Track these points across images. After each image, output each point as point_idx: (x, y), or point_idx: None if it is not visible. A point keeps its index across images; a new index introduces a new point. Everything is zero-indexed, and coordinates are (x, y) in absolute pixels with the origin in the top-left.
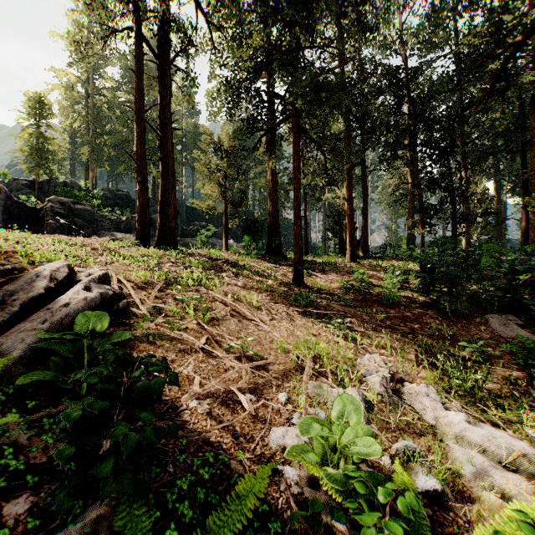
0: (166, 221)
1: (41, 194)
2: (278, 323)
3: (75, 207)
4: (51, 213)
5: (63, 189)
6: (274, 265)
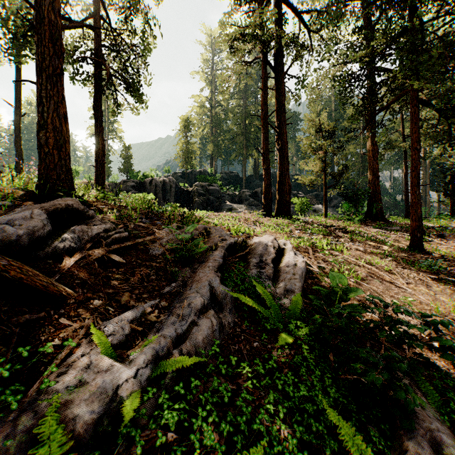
0: (283, 196)
1: (187, 181)
2: (416, 287)
3: (209, 188)
4: (196, 194)
5: (201, 176)
6: (381, 230)
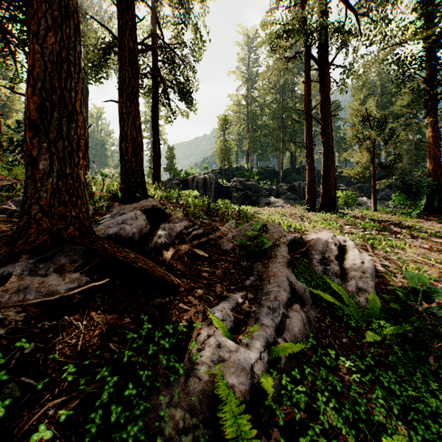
0: (328, 190)
1: (225, 177)
2: None
3: (247, 183)
4: (235, 189)
5: (238, 172)
6: None
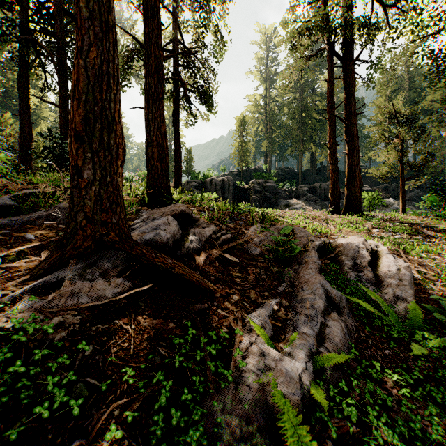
0: (353, 191)
1: (243, 178)
2: None
3: (266, 185)
4: (253, 191)
5: (256, 174)
6: None
